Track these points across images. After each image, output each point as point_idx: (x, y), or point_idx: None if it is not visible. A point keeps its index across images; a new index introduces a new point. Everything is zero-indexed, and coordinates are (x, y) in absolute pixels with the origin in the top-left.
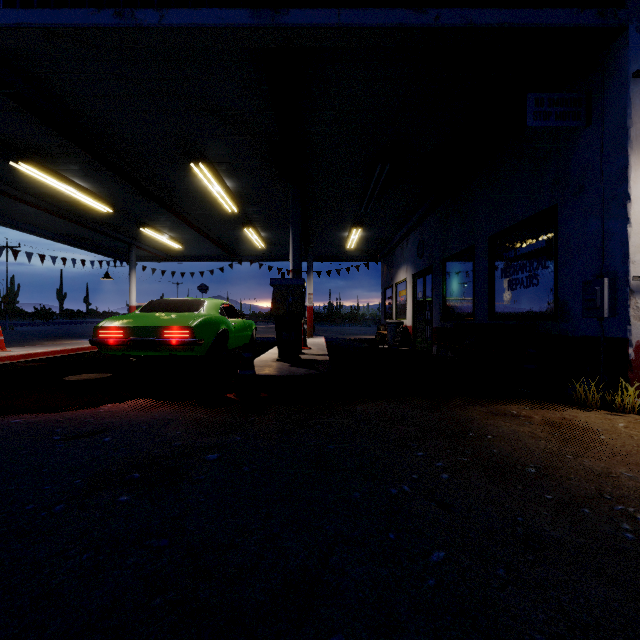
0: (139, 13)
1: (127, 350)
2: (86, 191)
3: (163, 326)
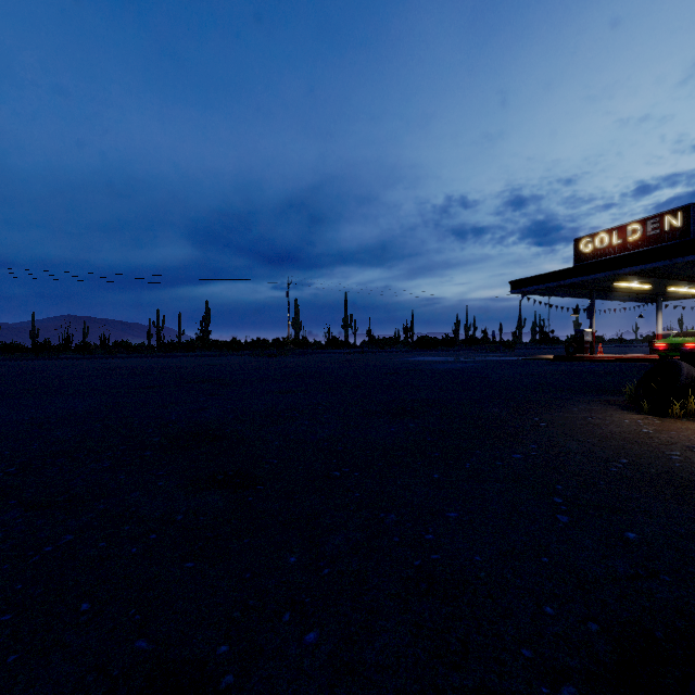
0: (676, 260)
1: (667, 352)
2: (639, 283)
3: (684, 343)
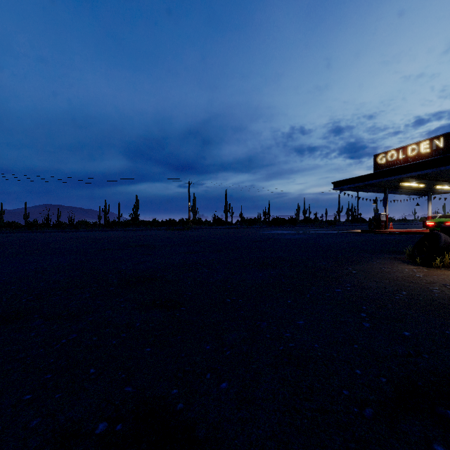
0: (440, 168)
1: (434, 228)
2: (416, 183)
3: (445, 222)
